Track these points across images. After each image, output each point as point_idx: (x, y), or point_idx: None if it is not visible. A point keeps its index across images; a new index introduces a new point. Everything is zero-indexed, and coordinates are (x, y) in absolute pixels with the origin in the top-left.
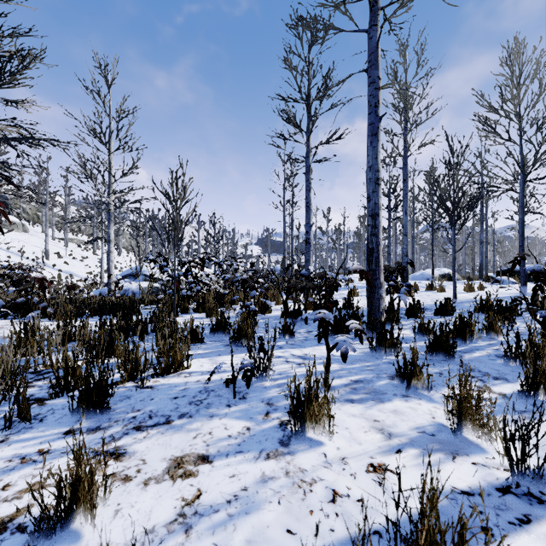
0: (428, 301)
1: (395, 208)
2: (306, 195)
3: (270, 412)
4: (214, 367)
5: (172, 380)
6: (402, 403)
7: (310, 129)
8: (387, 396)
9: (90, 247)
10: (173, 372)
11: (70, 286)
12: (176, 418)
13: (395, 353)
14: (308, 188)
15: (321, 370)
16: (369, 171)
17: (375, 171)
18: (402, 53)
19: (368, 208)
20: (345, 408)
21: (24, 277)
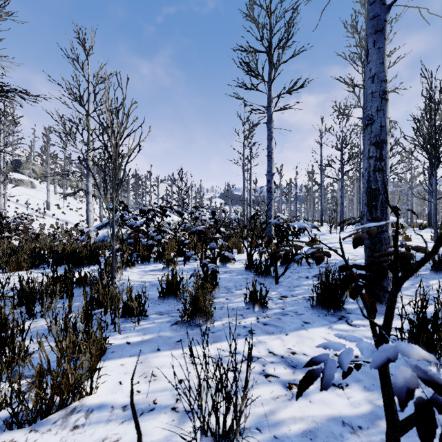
0: None
1: (348, 161)
2: (268, 144)
3: None
4: (139, 389)
5: None
6: None
7: (271, 78)
8: None
9: (84, 200)
10: (59, 408)
11: (37, 234)
12: None
13: None
14: (269, 137)
15: (337, 415)
16: (371, 82)
17: (381, 82)
18: (362, 4)
19: (370, 134)
20: None
21: None
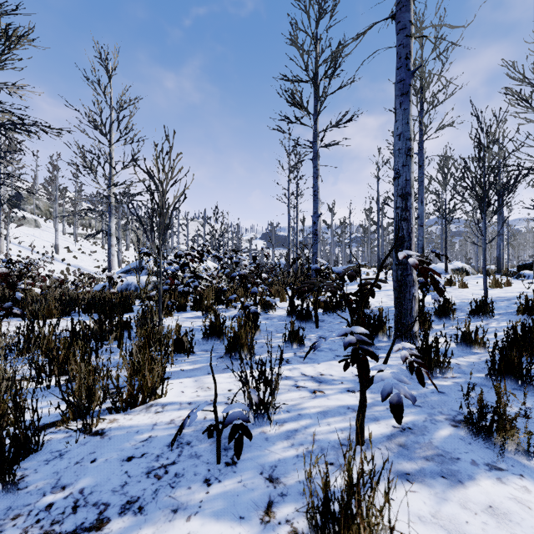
0: (453, 299)
1: None
2: (313, 183)
3: (274, 502)
4: (198, 394)
5: (136, 420)
6: (494, 485)
7: (317, 111)
8: (463, 466)
9: (99, 242)
10: (141, 403)
11: (62, 281)
12: (115, 513)
13: (441, 375)
14: (315, 175)
15: (345, 404)
16: (398, 139)
17: (406, 140)
18: (417, 28)
19: (397, 186)
20: (400, 496)
21: (9, 272)
